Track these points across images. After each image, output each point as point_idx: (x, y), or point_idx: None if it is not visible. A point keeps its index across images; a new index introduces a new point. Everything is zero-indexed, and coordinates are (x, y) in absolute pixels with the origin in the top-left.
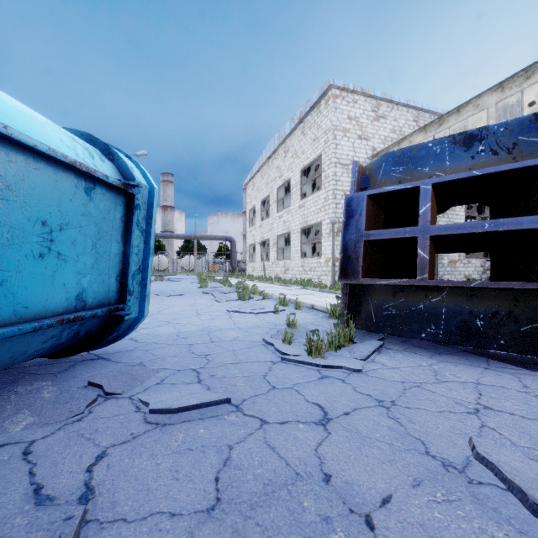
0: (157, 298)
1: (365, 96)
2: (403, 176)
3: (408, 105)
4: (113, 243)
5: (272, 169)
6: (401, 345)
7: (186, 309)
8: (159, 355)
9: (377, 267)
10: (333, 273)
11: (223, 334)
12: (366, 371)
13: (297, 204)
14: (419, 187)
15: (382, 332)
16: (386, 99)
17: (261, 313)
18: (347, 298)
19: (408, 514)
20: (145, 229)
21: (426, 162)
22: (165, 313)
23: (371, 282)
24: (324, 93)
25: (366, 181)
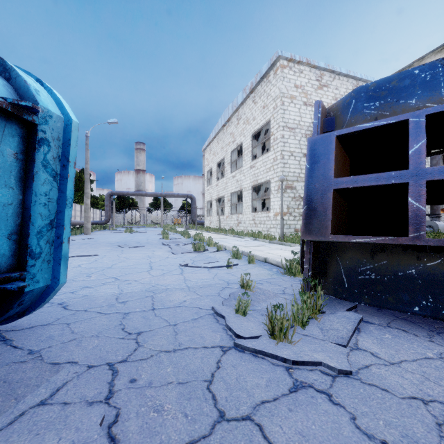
0: (118, 249)
1: (310, 66)
2: (380, 113)
3: (349, 75)
4: (0, 188)
5: (227, 135)
6: (379, 315)
7: (140, 262)
8: (78, 333)
9: (344, 221)
10: (282, 226)
11: (168, 297)
12: (356, 373)
13: (248, 165)
14: (406, 122)
15: (357, 301)
16: (328, 70)
17: (214, 267)
18: (311, 257)
19: None
20: (60, 173)
21: (412, 93)
22: (117, 268)
23: (343, 239)
24: (273, 64)
25: (331, 123)
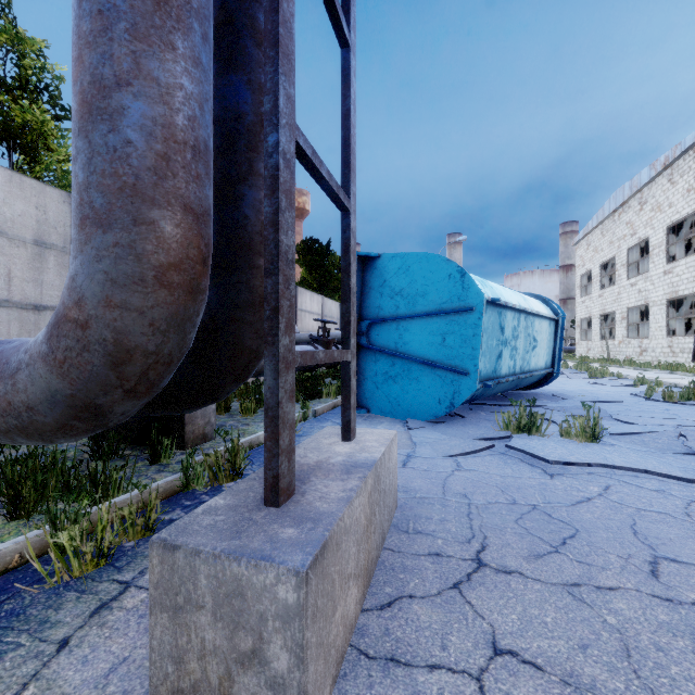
0: None
1: None
2: None
3: None
4: (551, 342)
5: (619, 225)
6: None
7: None
8: (567, 394)
9: None
10: None
11: (597, 392)
12: None
13: (660, 270)
14: None
15: None
16: None
17: (621, 386)
18: None
19: (689, 415)
20: (560, 334)
21: None
22: None
23: None
24: None
25: None
